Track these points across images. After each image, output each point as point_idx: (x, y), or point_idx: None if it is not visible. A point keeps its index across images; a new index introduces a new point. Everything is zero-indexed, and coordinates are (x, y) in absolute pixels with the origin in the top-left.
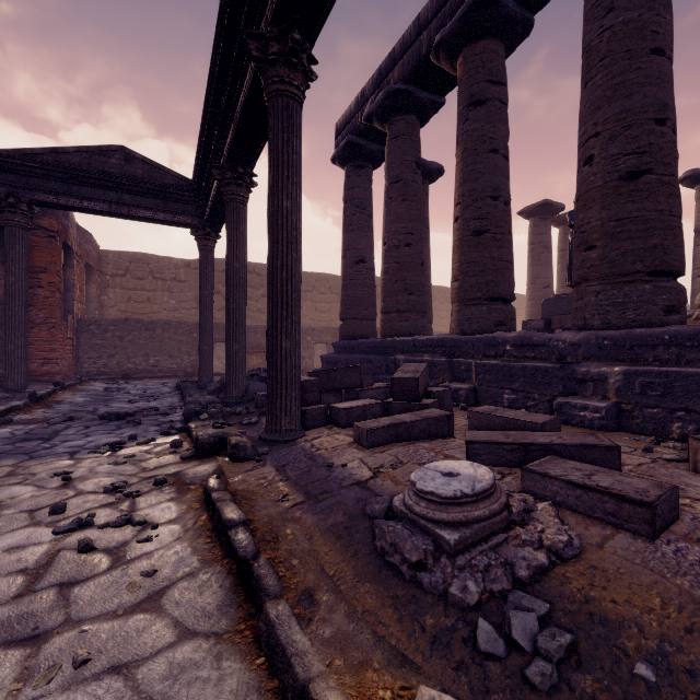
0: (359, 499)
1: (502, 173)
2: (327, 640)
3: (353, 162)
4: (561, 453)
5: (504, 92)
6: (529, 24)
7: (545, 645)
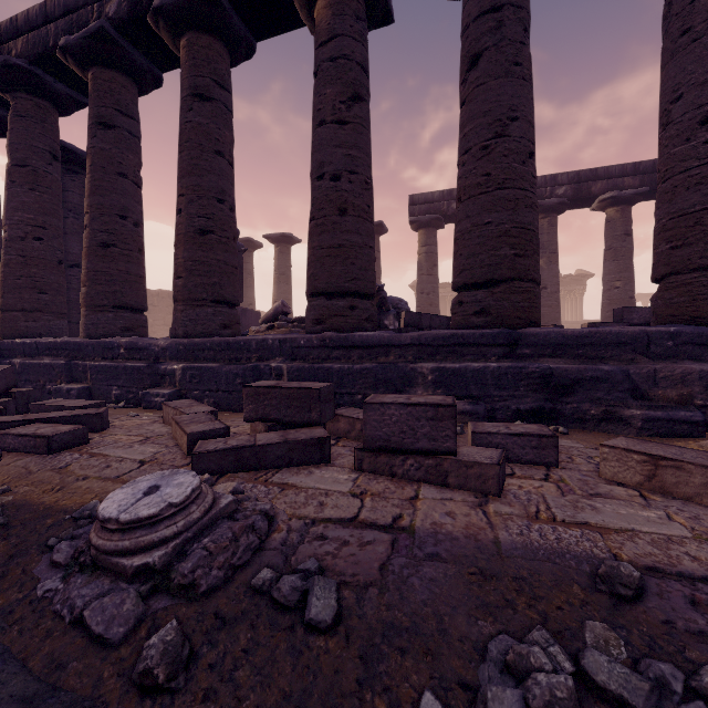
0: None
1: (132, 197)
2: None
3: None
4: (61, 422)
5: (135, 126)
6: (160, 78)
7: None
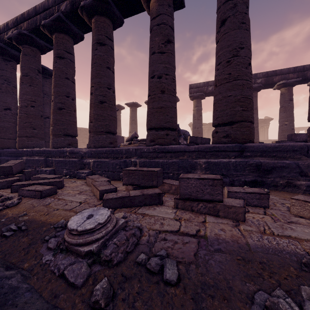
0: None
1: (71, 88)
2: None
3: (3, 56)
4: (45, 184)
5: (72, 57)
6: (82, 36)
7: None
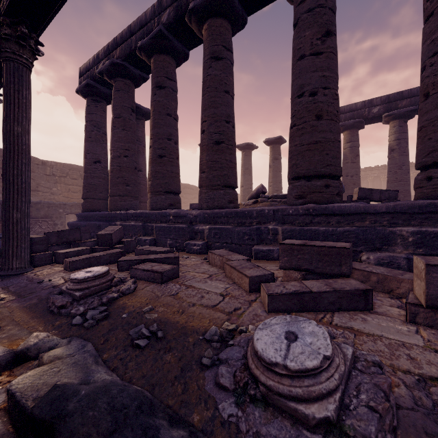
0: (50, 292)
1: (173, 127)
2: (3, 337)
3: (92, 97)
4: (158, 261)
5: (175, 85)
6: (187, 55)
7: (95, 316)
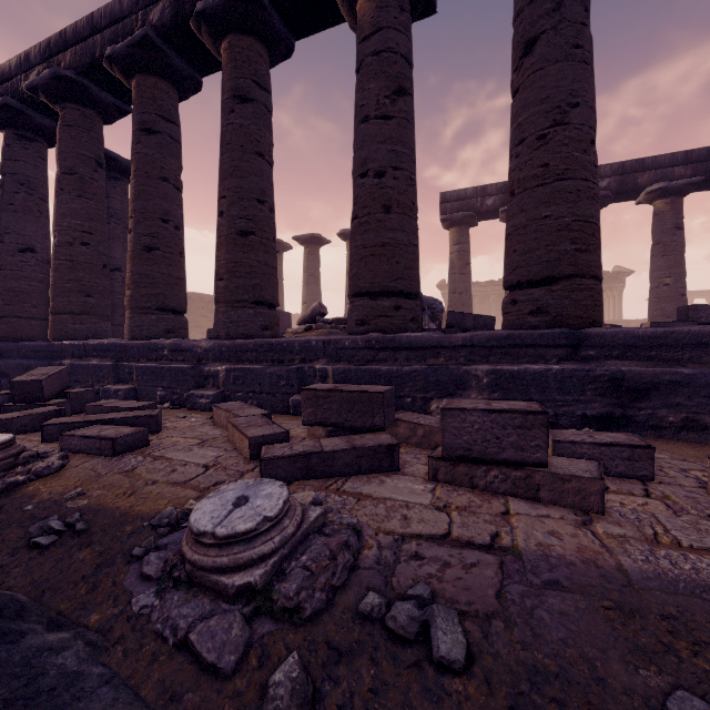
0: None
1: (173, 201)
2: None
3: (17, 129)
4: (119, 424)
5: (176, 131)
6: (199, 83)
7: None
